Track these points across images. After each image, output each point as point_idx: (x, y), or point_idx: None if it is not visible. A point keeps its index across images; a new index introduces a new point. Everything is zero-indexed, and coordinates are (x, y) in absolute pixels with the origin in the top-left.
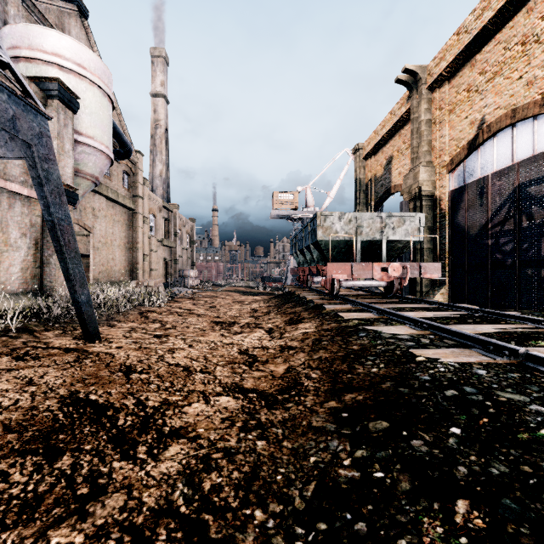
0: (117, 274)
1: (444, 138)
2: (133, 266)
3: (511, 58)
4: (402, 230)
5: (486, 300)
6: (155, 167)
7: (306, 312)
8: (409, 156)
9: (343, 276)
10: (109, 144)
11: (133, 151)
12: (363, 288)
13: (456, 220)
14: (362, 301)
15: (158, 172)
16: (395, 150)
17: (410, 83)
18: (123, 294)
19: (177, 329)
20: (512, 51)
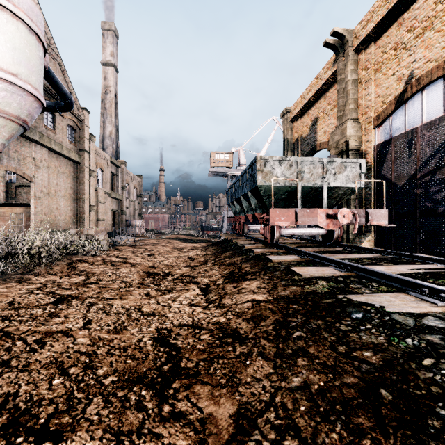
0: (62, 223)
1: (370, 96)
2: (79, 216)
3: (443, 11)
4: (343, 176)
5: (415, 247)
6: (105, 128)
7: (247, 264)
8: (334, 116)
9: (287, 223)
10: (38, 85)
11: (78, 108)
12: (294, 236)
13: (382, 172)
14: (305, 250)
15: (108, 132)
16: (320, 111)
17: (337, 47)
18: (53, 243)
19: (99, 284)
20: (444, 4)
